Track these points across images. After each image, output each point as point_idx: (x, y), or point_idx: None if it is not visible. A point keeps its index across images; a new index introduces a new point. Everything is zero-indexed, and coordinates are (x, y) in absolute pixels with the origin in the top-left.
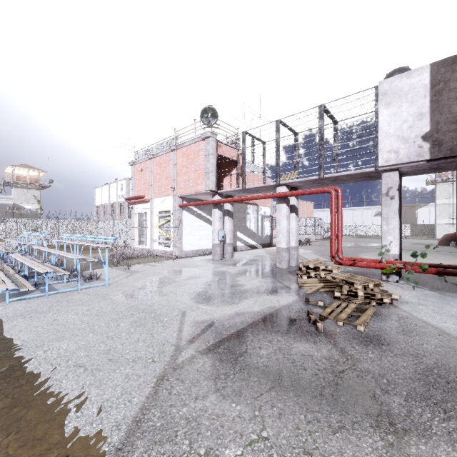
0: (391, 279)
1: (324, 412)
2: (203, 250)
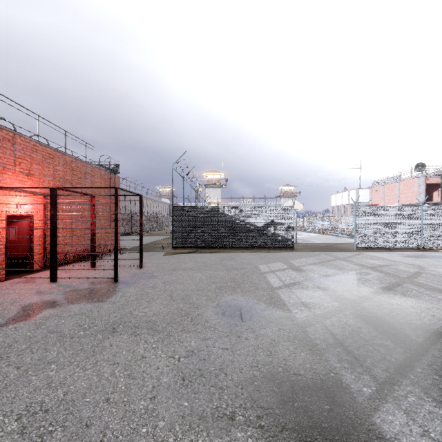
0: None
1: None
2: None
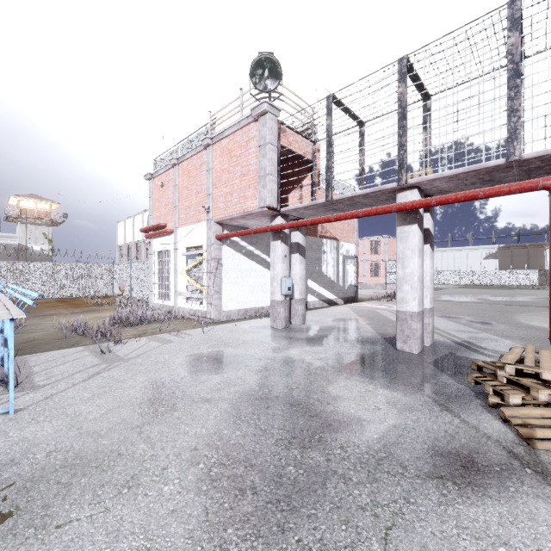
0: None
1: None
2: (256, 310)
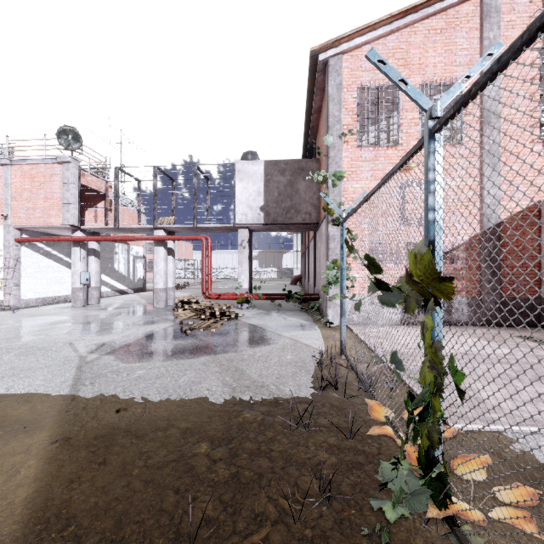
0: (244, 307)
1: (186, 356)
2: (54, 298)
